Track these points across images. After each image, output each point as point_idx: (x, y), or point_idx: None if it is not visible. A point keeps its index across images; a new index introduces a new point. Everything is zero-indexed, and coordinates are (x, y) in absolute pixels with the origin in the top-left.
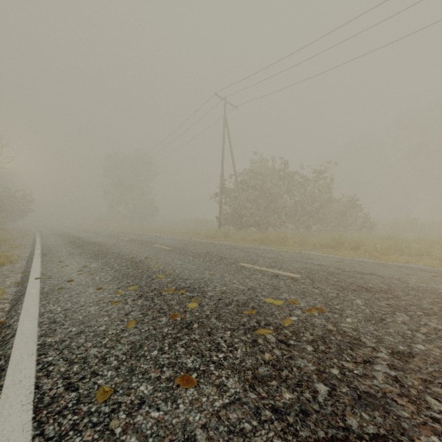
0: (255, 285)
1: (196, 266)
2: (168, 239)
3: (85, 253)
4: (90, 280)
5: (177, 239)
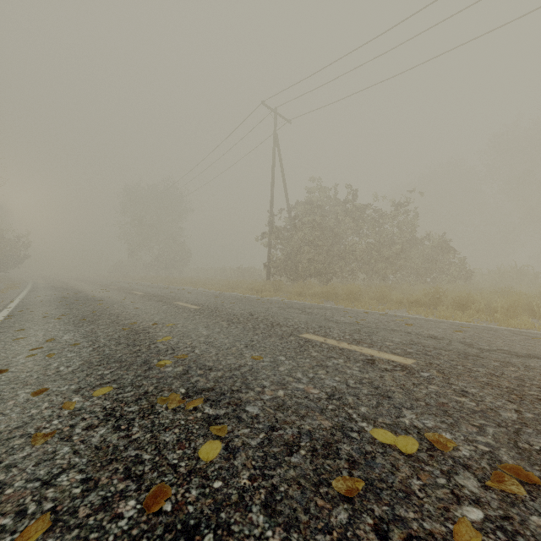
0: (338, 385)
1: (231, 339)
2: (199, 293)
3: (69, 316)
4: (40, 368)
5: (211, 294)
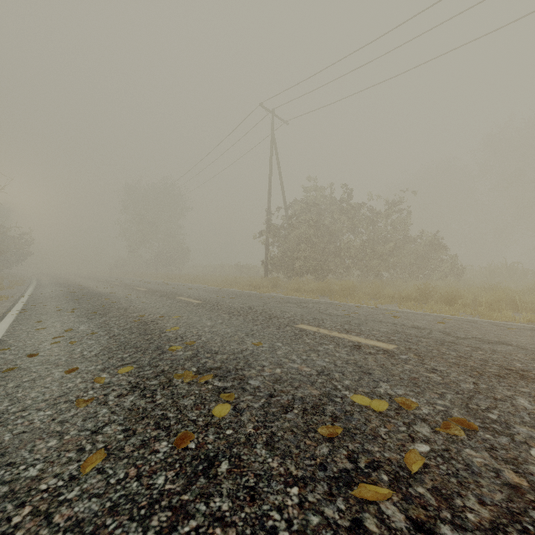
0: (328, 365)
1: (233, 329)
2: (199, 289)
3: (81, 309)
4: (66, 353)
5: (211, 290)
